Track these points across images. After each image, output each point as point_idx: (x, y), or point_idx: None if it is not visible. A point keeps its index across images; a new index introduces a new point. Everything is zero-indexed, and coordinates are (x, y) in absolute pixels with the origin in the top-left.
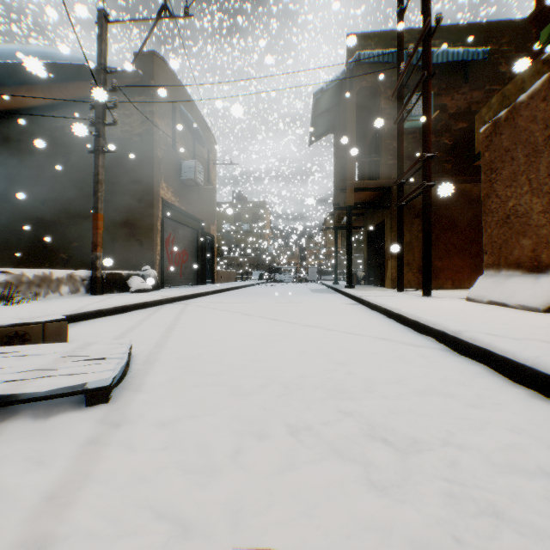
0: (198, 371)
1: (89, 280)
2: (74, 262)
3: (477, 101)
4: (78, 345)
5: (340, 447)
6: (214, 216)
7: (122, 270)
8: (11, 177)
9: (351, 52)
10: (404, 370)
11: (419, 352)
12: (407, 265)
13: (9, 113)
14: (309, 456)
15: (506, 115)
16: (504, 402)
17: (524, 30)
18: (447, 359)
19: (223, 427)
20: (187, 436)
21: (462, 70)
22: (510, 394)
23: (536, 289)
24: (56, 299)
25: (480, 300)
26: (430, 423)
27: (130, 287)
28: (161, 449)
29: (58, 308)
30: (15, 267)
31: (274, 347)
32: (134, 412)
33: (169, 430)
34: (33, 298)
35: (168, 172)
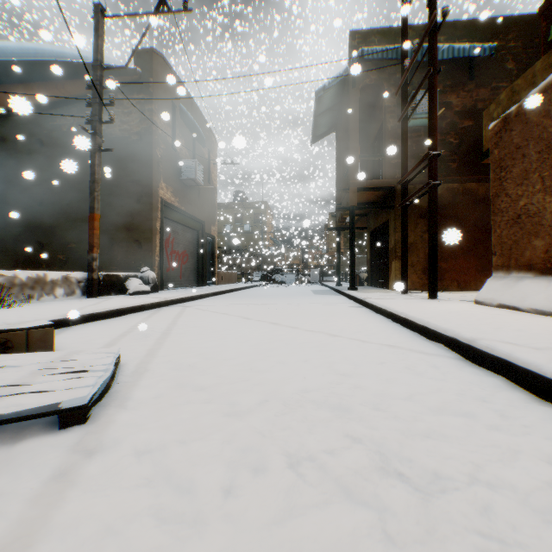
0: (190, 384)
1: (86, 282)
2: (71, 263)
3: (483, 99)
4: (61, 355)
5: (349, 485)
6: (215, 217)
7: (120, 271)
8: (8, 177)
9: (354, 49)
10: (416, 383)
11: (430, 362)
12: (412, 266)
13: (6, 112)
14: (312, 498)
15: (517, 110)
16: (533, 424)
17: (532, 26)
18: (461, 370)
19: (212, 457)
20: (170, 469)
21: (468, 67)
22: (537, 414)
23: (550, 292)
24: (50, 302)
25: (490, 303)
26: (451, 451)
27: (127, 289)
28: (138, 487)
29: (48, 312)
30: (12, 269)
31: (274, 355)
32: (113, 437)
33: (150, 461)
34: (26, 301)
35: (168, 171)
